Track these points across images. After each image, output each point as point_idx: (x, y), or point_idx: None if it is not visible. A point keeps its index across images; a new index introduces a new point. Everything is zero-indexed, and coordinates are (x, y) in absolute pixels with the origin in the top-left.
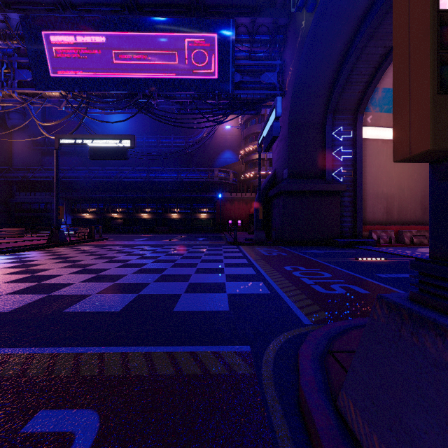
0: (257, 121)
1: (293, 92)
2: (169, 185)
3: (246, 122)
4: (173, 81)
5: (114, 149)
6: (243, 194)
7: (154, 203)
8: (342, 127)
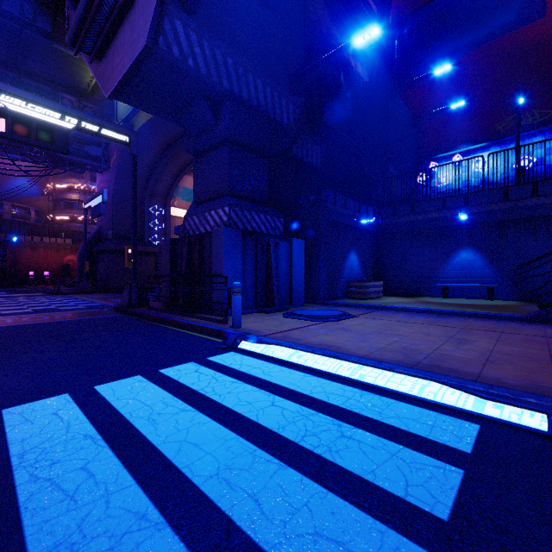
0: None
1: (117, 173)
2: None
3: None
4: None
5: None
6: (53, 240)
7: None
8: (157, 206)
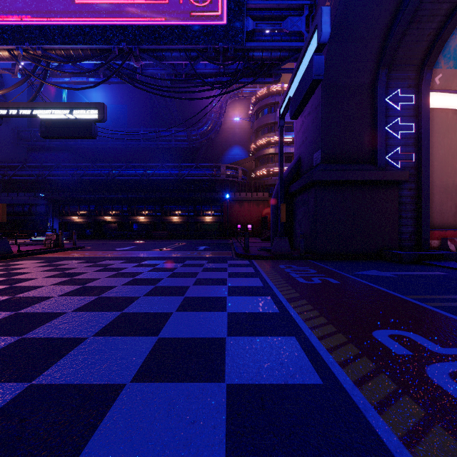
0: (270, 110)
1: (331, 36)
2: (169, 184)
3: (257, 112)
4: (160, 29)
5: (75, 122)
6: (254, 195)
7: (152, 204)
8: (400, 90)
